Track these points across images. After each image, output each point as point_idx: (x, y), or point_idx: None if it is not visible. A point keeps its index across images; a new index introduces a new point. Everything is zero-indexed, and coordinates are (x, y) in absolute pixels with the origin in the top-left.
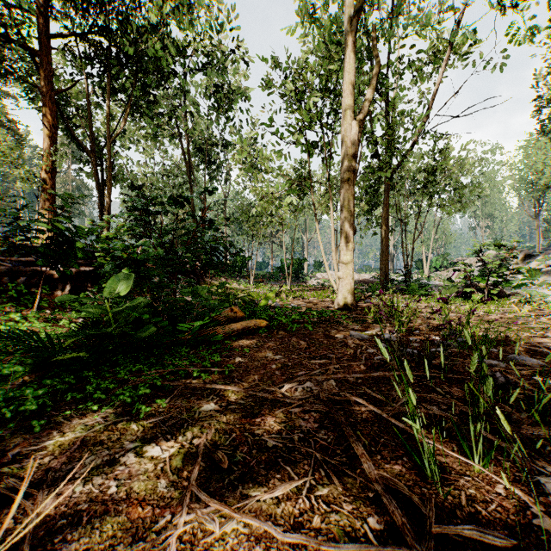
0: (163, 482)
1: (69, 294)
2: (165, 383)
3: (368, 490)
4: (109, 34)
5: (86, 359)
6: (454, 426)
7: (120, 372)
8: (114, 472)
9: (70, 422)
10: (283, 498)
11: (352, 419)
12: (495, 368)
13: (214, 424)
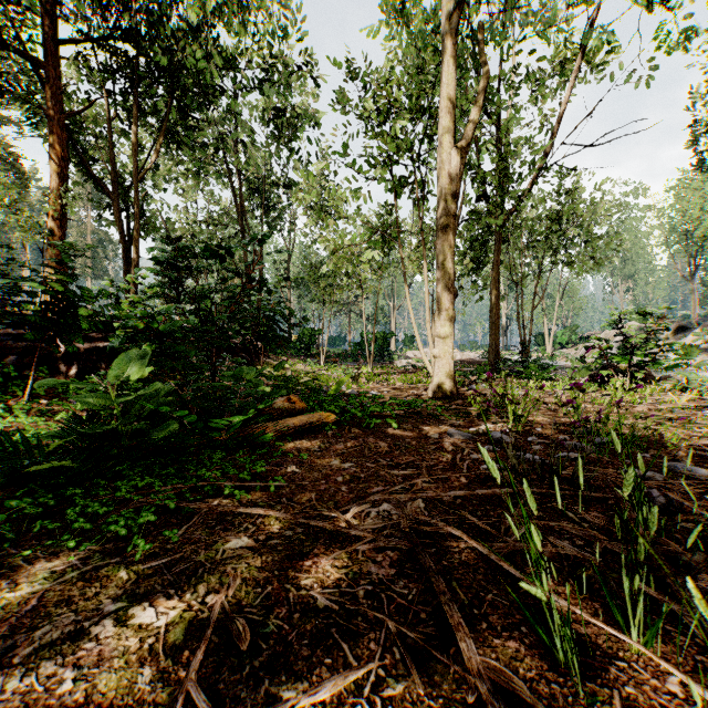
0: (146, 672)
1: (75, 379)
2: (182, 505)
3: (466, 688)
4: (136, 39)
5: (74, 470)
6: (596, 574)
7: (121, 488)
8: (77, 652)
9: (32, 566)
10: (332, 702)
11: (446, 562)
12: (650, 483)
13: (242, 571)
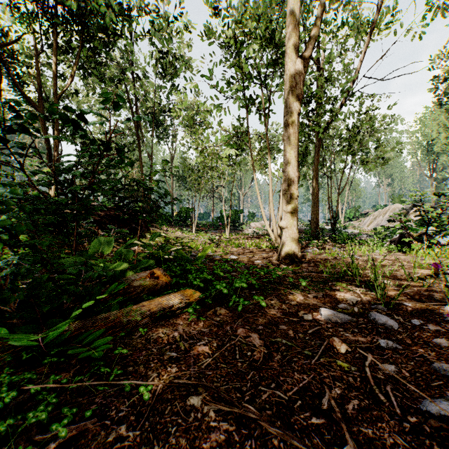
0: None
1: None
2: None
3: None
4: None
5: None
6: None
7: None
8: None
9: None
10: None
11: None
12: None
13: None
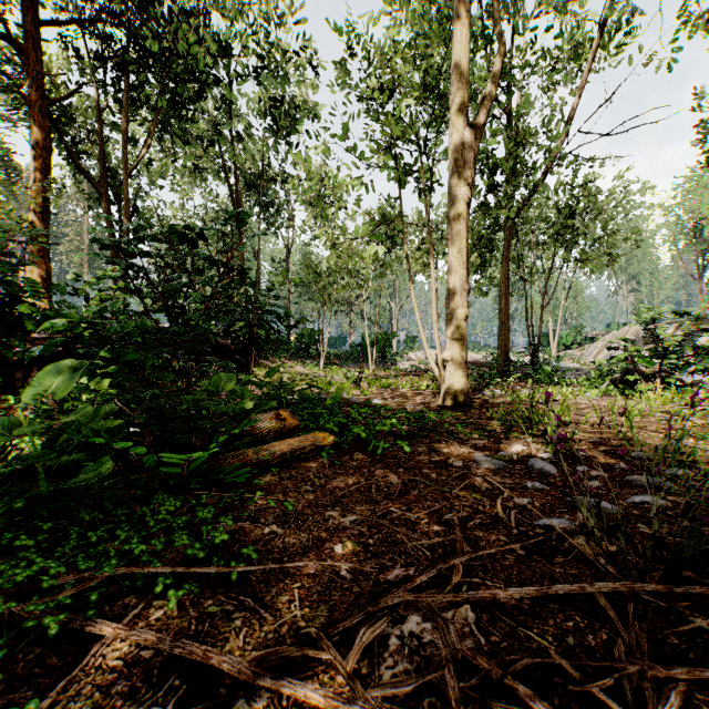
0: None
1: None
2: (73, 626)
3: None
4: (124, 21)
5: None
6: None
7: None
8: None
9: None
10: None
11: None
12: None
13: None
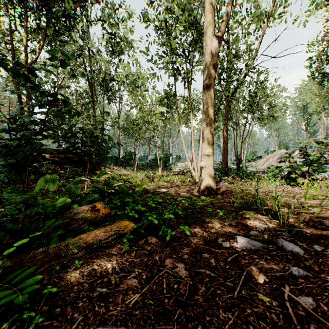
0: None
1: None
2: None
3: None
4: None
5: None
6: None
7: None
8: None
9: None
10: None
11: None
12: None
13: None
